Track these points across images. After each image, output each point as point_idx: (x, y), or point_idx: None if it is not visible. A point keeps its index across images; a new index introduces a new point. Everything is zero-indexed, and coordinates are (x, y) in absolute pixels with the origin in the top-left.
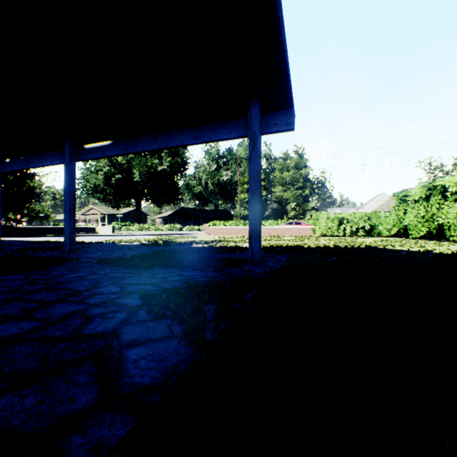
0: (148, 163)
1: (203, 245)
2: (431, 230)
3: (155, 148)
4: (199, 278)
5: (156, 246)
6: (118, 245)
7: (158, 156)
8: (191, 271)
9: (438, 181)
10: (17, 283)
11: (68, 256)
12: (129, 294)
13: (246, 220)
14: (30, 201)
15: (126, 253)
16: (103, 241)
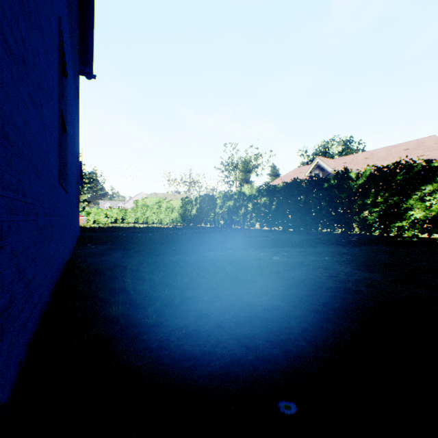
0: None
1: None
2: (145, 220)
3: None
4: None
5: None
6: None
7: None
8: None
9: (145, 199)
10: None
11: None
12: None
13: None
14: None
15: None
16: None
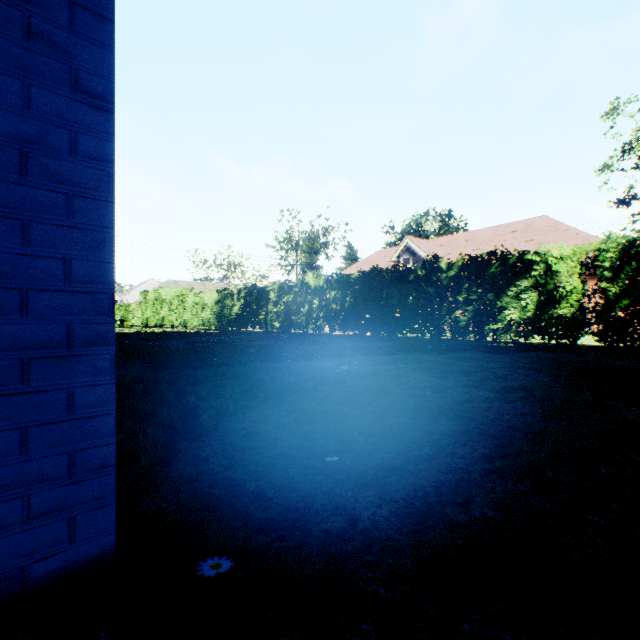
0: None
1: None
2: (160, 321)
3: None
4: None
5: None
6: None
7: None
8: None
9: (160, 290)
10: None
11: None
12: None
13: None
14: None
15: None
16: None
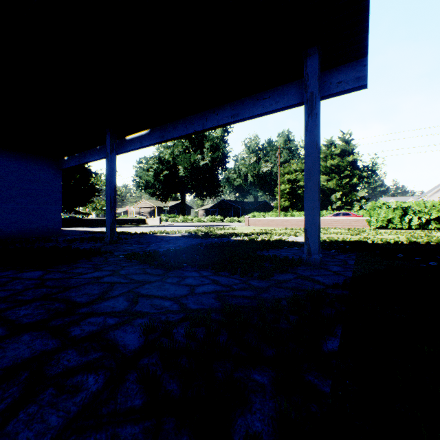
0: (191, 159)
1: (243, 238)
2: None
3: (191, 132)
4: (239, 291)
5: (194, 238)
6: (159, 237)
7: (200, 152)
8: (229, 276)
9: None
10: (24, 285)
11: (105, 248)
12: (134, 319)
13: (287, 211)
14: (92, 196)
15: (162, 246)
16: (147, 232)
